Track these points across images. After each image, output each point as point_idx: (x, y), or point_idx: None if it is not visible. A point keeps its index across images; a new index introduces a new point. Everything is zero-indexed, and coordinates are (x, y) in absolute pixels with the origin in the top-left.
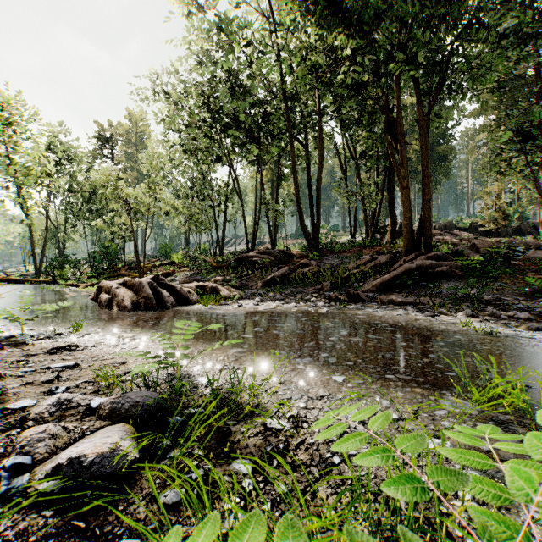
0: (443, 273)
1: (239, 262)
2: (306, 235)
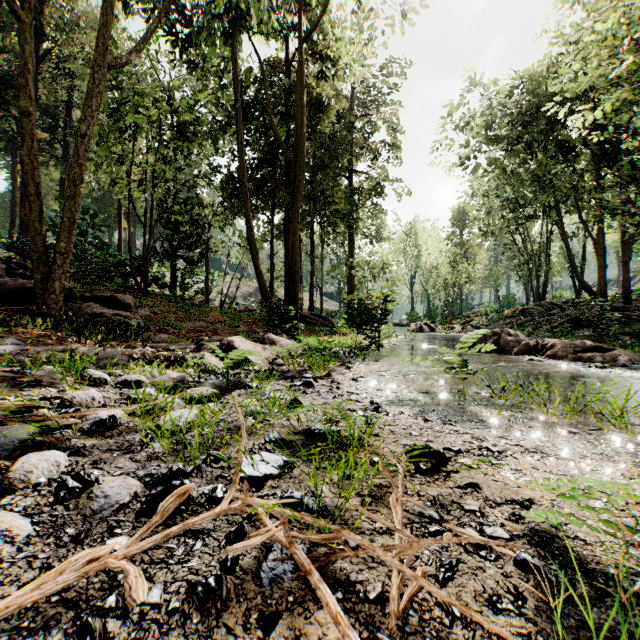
0: None
1: (521, 312)
2: (584, 287)
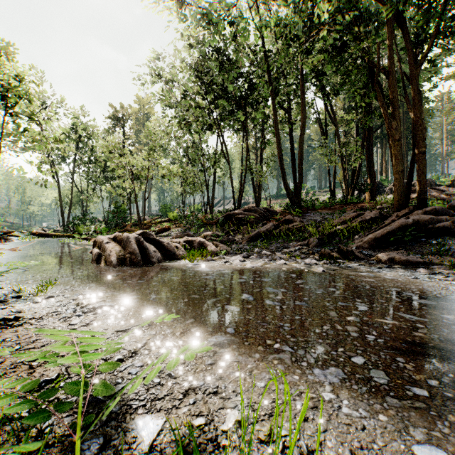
0: (444, 228)
1: (226, 218)
2: (289, 193)
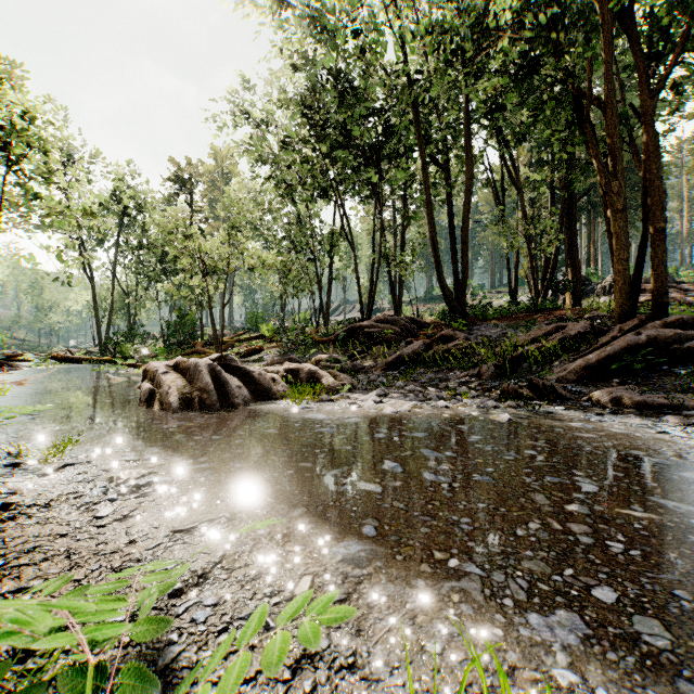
0: None
1: (350, 334)
2: (447, 294)
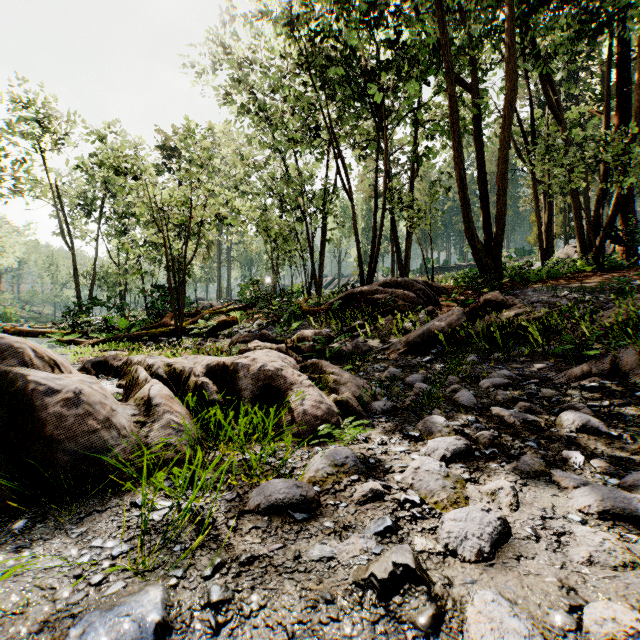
0: None
1: (347, 302)
2: (477, 248)
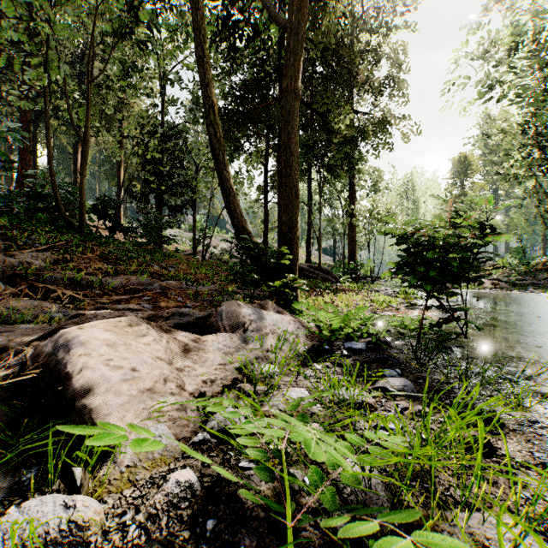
0: None
1: None
2: None
